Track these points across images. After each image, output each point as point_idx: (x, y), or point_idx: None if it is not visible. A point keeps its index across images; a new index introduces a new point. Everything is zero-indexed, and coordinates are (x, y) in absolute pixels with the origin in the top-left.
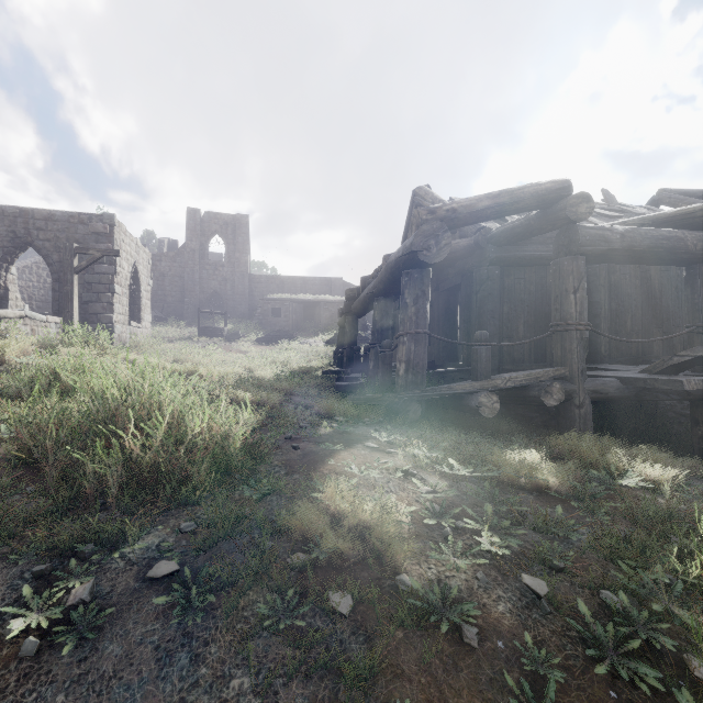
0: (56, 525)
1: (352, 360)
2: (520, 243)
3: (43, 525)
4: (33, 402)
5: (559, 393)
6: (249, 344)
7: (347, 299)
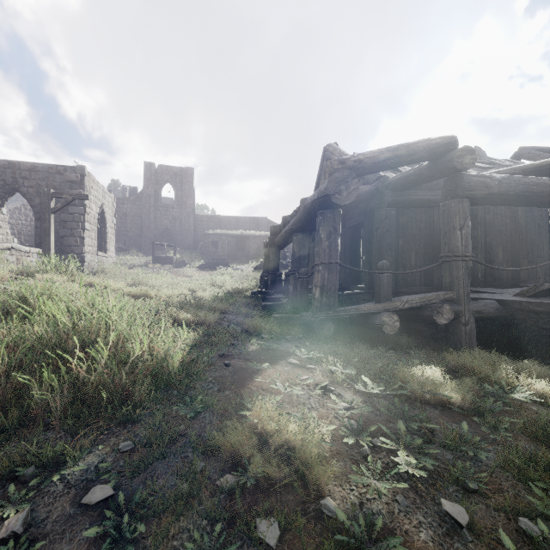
0: None
1: (275, 283)
2: (412, 189)
3: None
4: None
5: (449, 313)
6: (193, 270)
7: (271, 234)
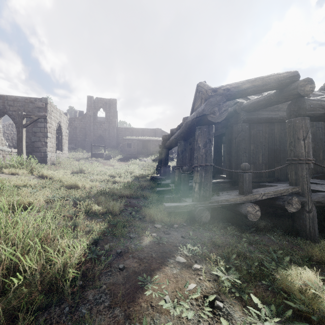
0: None
1: (165, 172)
2: (259, 110)
3: None
4: None
5: (297, 204)
6: (116, 161)
7: (163, 140)
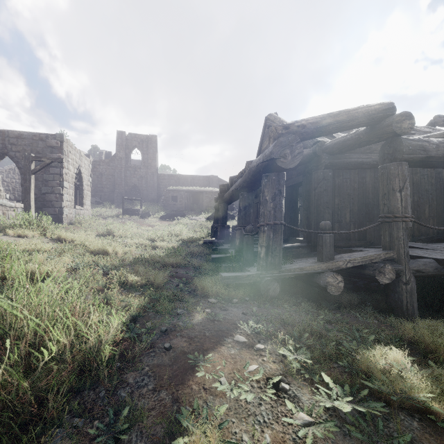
0: None
1: (223, 234)
2: (346, 152)
3: None
4: None
5: (391, 273)
6: (156, 220)
7: (220, 191)
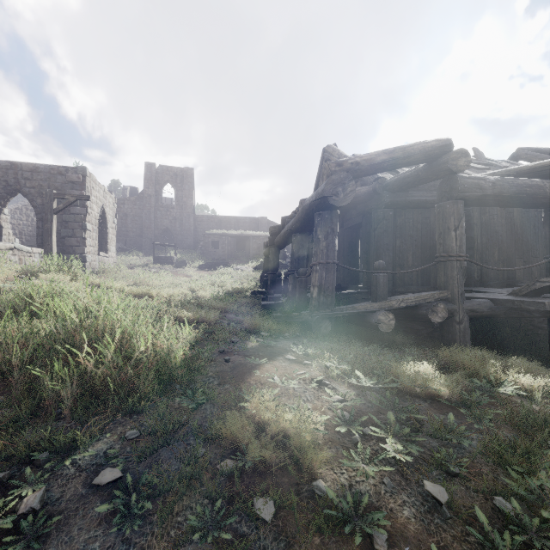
0: (14, 436)
1: (274, 283)
2: (409, 190)
3: (7, 433)
4: (4, 324)
5: (443, 312)
6: (194, 270)
7: (271, 234)
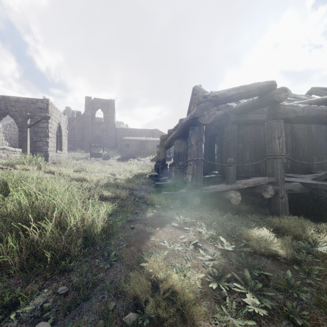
0: None
1: (163, 170)
2: (247, 113)
3: None
4: None
5: (271, 191)
6: (114, 161)
7: (161, 140)
